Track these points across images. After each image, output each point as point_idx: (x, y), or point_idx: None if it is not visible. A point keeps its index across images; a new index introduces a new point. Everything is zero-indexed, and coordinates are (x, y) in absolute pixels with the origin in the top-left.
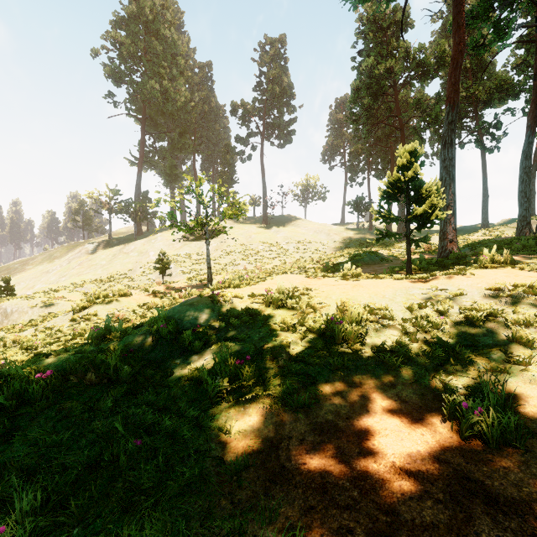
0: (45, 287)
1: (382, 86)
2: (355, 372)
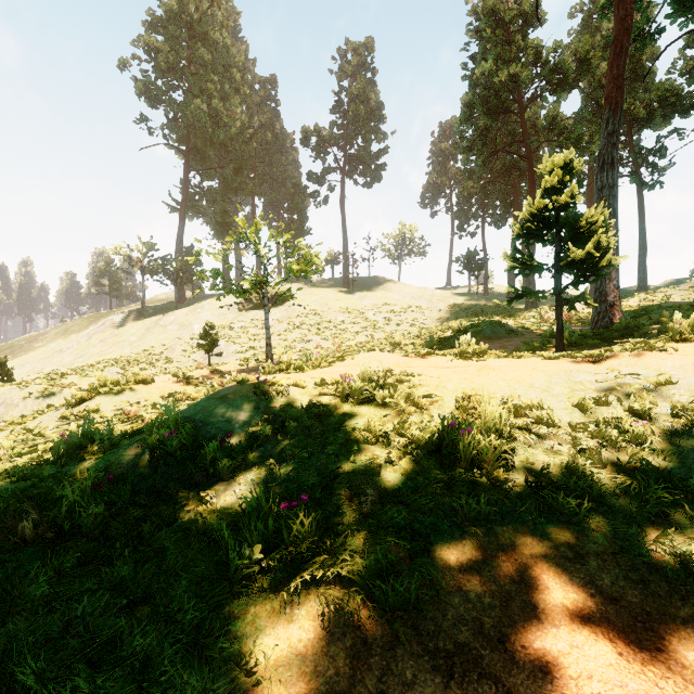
0: (55, 371)
1: (503, 100)
2: (500, 525)
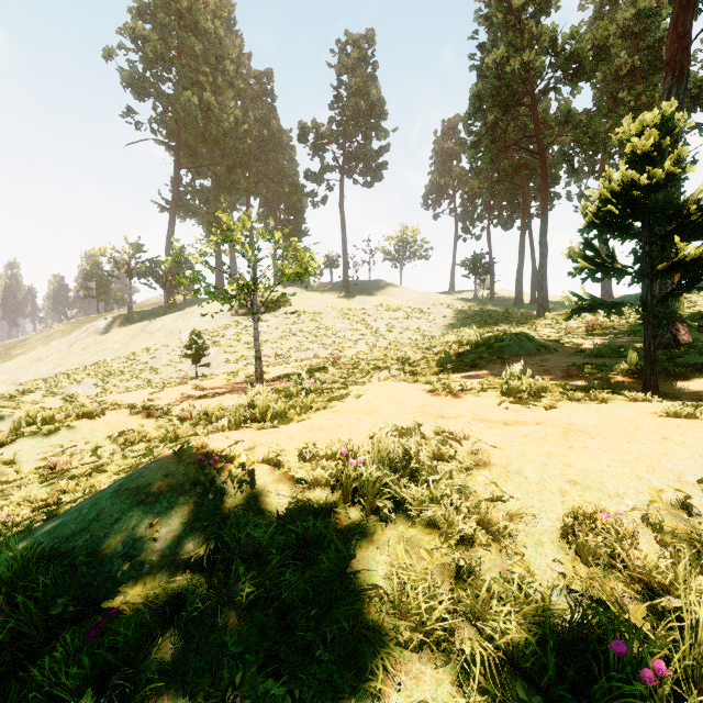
0: (28, 382)
1: (514, 92)
2: None
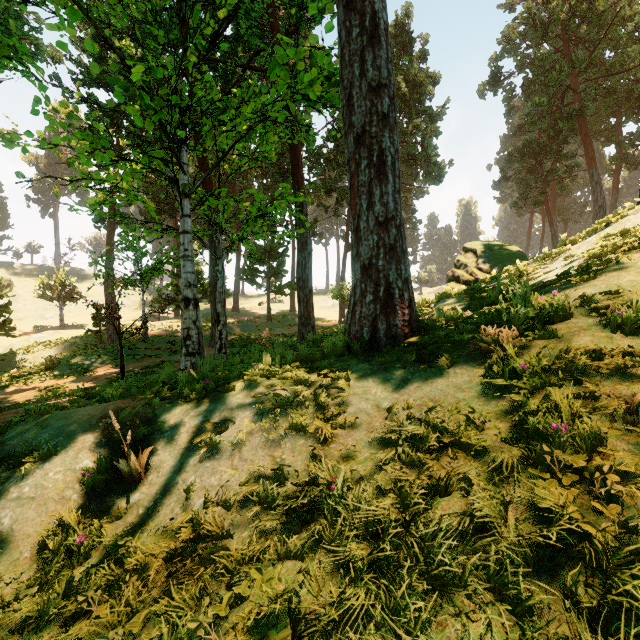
0: None
1: None
2: None
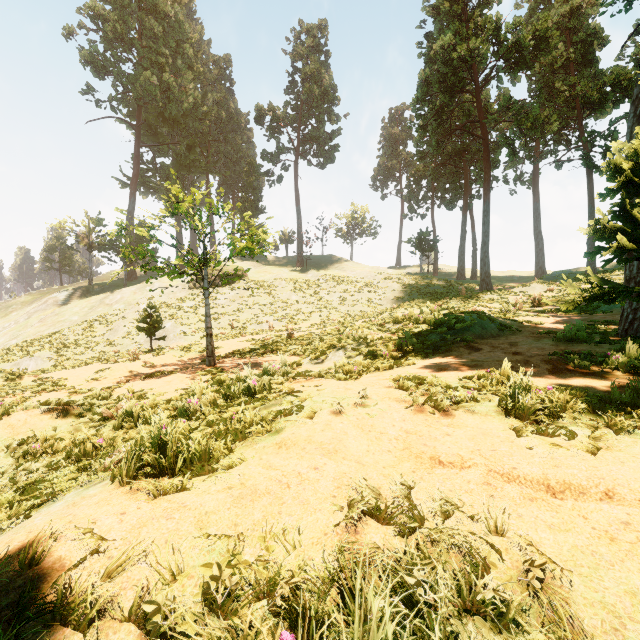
0: None
1: (459, 79)
2: None
